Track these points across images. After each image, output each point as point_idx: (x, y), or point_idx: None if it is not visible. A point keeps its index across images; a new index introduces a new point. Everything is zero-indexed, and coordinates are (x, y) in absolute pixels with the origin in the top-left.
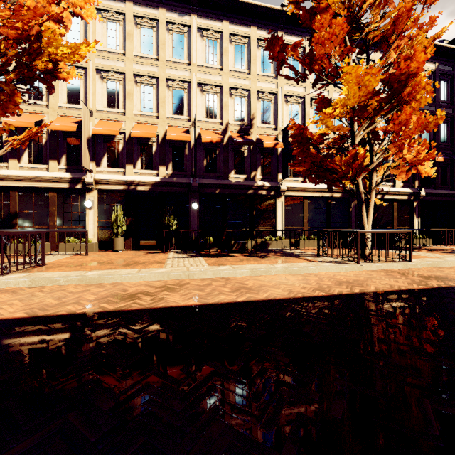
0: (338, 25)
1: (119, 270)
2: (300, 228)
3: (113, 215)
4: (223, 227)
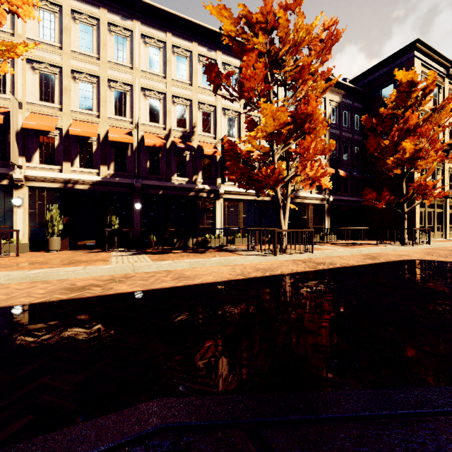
0: (259, 69)
1: (62, 268)
2: (236, 227)
3: (47, 213)
4: (166, 226)
